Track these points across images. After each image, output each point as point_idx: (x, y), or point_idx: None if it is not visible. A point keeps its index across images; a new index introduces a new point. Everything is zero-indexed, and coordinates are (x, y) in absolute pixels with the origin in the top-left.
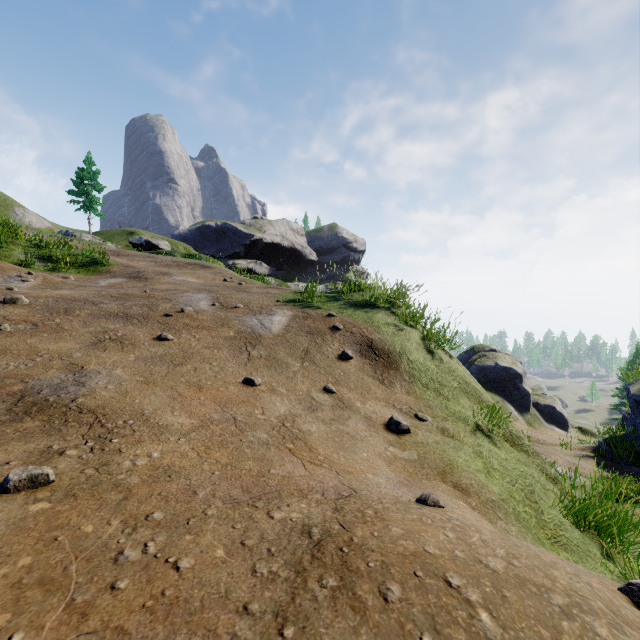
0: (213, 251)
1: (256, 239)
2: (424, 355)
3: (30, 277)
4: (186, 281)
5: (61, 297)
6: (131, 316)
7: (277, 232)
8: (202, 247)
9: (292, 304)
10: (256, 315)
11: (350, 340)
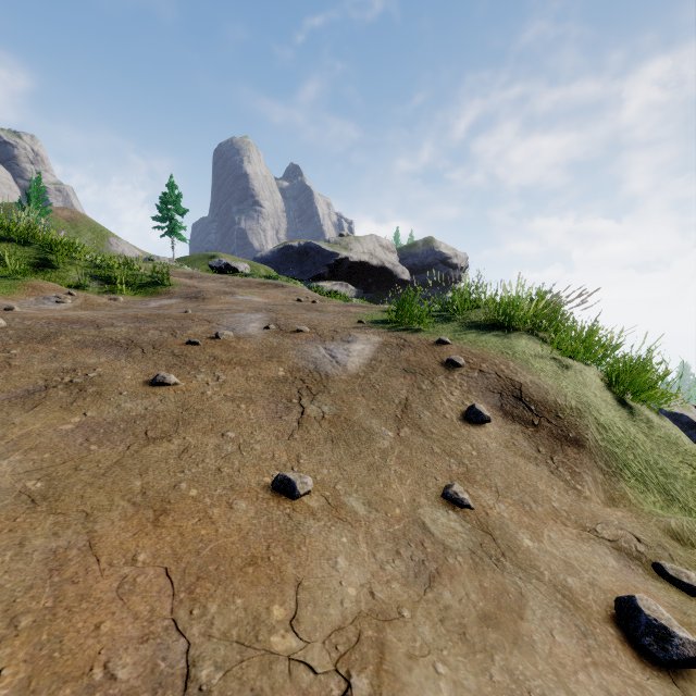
0: (295, 273)
1: (341, 258)
2: (620, 414)
3: (69, 298)
4: (249, 300)
5: (62, 318)
6: (136, 344)
7: (365, 249)
8: (284, 269)
9: (380, 326)
10: (325, 342)
11: (480, 385)
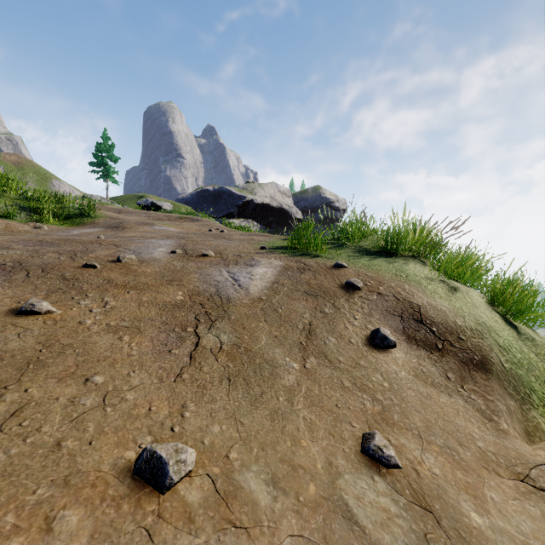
0: (211, 212)
1: (248, 200)
2: (511, 334)
3: None
4: (164, 230)
5: None
6: (23, 267)
7: (266, 194)
8: (201, 209)
9: (281, 251)
10: (229, 266)
11: (380, 307)
